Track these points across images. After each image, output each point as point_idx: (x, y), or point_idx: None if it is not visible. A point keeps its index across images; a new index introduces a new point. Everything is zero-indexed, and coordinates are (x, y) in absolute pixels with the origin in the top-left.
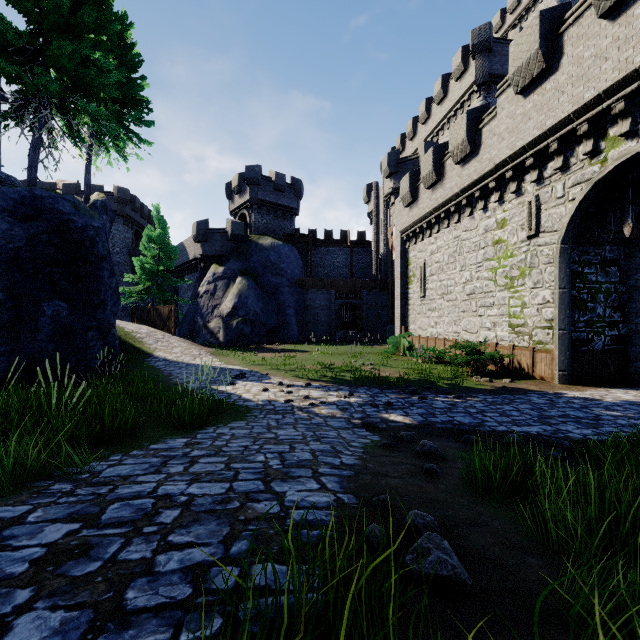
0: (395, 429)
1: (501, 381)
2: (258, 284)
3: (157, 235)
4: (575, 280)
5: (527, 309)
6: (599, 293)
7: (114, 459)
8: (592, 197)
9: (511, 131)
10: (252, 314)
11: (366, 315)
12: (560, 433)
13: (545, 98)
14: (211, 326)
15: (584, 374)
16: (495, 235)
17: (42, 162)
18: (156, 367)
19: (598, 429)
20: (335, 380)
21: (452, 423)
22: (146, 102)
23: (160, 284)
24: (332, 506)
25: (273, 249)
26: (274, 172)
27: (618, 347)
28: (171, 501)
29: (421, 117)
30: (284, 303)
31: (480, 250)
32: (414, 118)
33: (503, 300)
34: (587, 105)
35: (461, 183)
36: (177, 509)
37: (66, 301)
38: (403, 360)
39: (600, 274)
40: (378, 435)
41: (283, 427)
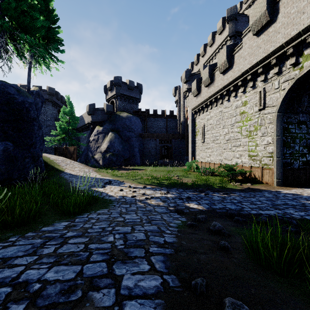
0: (194, 213)
1: (246, 184)
2: (120, 136)
3: (68, 110)
4: (284, 132)
5: (258, 147)
6: (296, 138)
7: (11, 240)
8: (295, 87)
9: (250, 55)
10: (117, 151)
11: (174, 151)
12: (287, 214)
13: (269, 36)
14: (96, 157)
15: (289, 181)
16: (241, 109)
17: (1, 67)
18: (64, 178)
19: (307, 212)
20: (159, 184)
21: (225, 209)
22: (60, 40)
23: (69, 136)
24: (160, 292)
25: (127, 118)
26: (128, 80)
27: (306, 167)
28: (24, 291)
29: (201, 53)
30: (133, 145)
31: (233, 117)
32: (198, 54)
33: (245, 143)
34: (292, 38)
35: (223, 83)
36: (24, 303)
37: (12, 142)
38: (193, 174)
39: (297, 129)
40: (185, 217)
41: (129, 213)
